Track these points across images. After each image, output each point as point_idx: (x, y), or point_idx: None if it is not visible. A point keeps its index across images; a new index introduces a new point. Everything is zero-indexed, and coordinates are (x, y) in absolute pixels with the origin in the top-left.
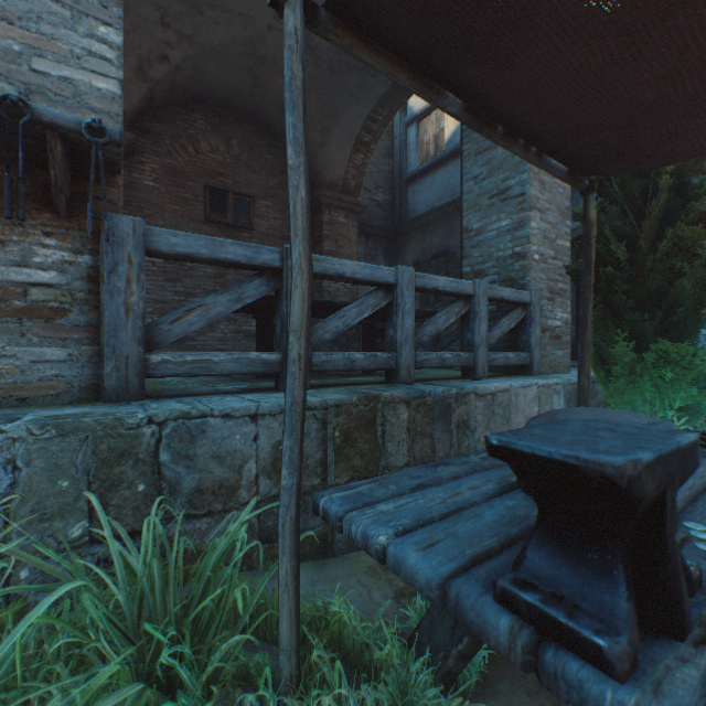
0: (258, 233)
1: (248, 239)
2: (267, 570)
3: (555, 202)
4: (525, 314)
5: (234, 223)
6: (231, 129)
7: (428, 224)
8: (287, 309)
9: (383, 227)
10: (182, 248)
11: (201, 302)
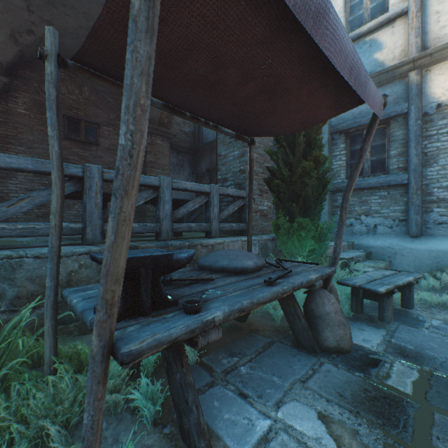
0: (103, 147)
1: (96, 151)
2: (63, 339)
3: (263, 143)
4: (244, 203)
5: (85, 140)
6: (83, 80)
7: (214, 147)
8: (87, 199)
9: (188, 147)
10: (15, 165)
11: (29, 195)
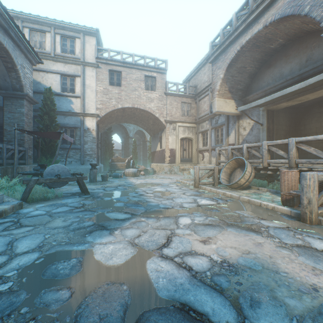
0: None
1: None
2: None
3: (30, 128)
4: (25, 152)
5: None
6: None
7: None
8: None
9: None
10: None
11: None
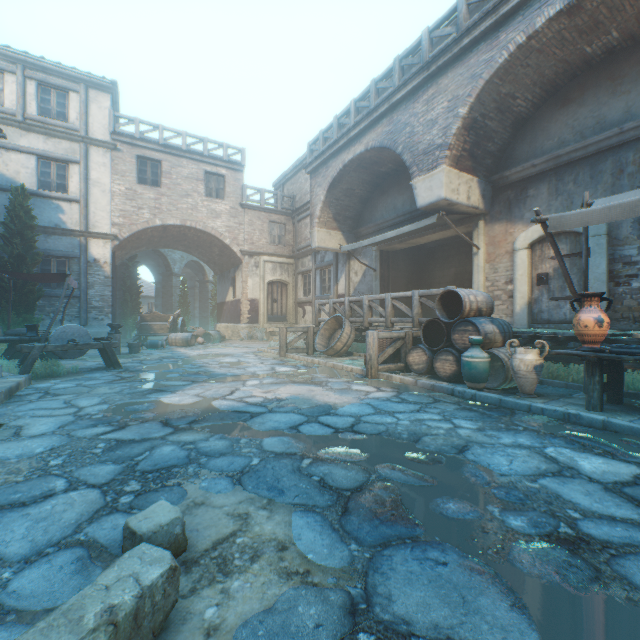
0: None
1: None
2: None
3: None
4: None
5: None
6: None
7: None
8: None
9: None
10: None
11: None
